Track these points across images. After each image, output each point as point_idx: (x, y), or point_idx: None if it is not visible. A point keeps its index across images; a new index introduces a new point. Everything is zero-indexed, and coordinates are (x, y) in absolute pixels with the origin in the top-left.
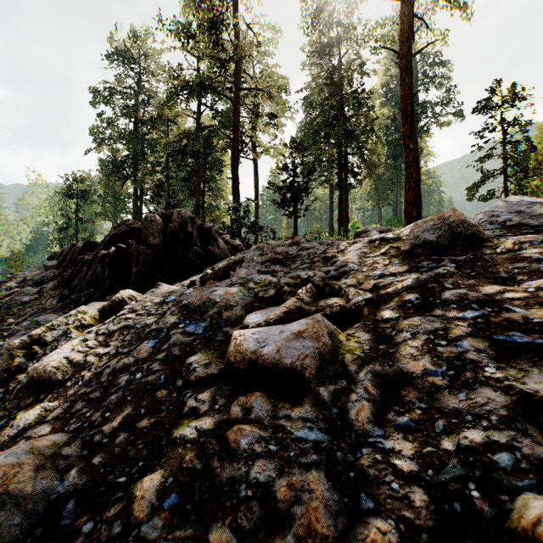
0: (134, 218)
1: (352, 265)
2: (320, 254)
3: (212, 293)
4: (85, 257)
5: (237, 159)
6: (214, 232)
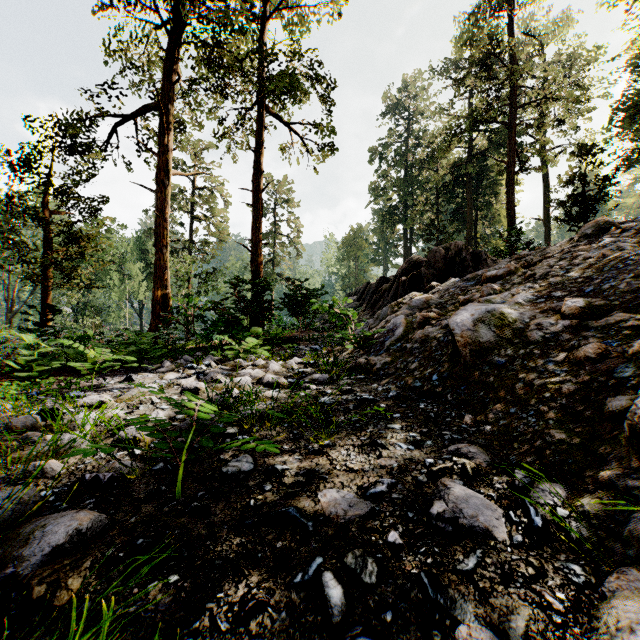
0: (404, 259)
1: (548, 251)
2: (541, 251)
3: (478, 272)
4: (383, 287)
5: (512, 183)
6: (483, 254)
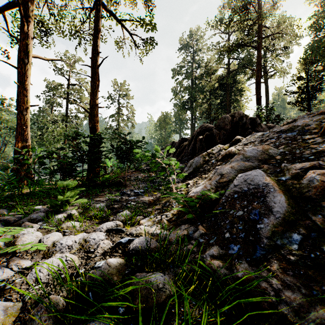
0: (191, 130)
1: None
2: None
3: (295, 123)
4: (184, 144)
5: (259, 82)
6: (258, 120)
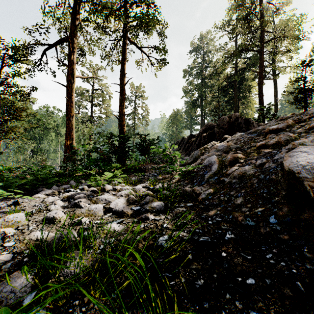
0: (201, 126)
1: (310, 113)
2: (300, 114)
3: (258, 128)
4: (191, 140)
5: (261, 83)
6: (251, 120)
